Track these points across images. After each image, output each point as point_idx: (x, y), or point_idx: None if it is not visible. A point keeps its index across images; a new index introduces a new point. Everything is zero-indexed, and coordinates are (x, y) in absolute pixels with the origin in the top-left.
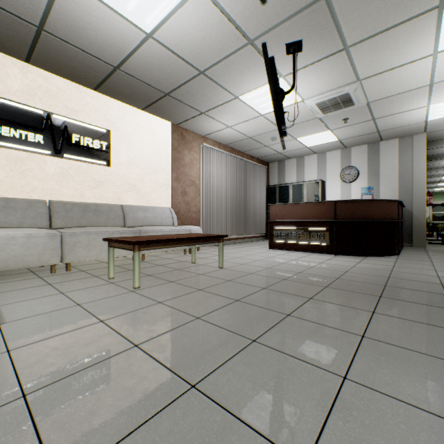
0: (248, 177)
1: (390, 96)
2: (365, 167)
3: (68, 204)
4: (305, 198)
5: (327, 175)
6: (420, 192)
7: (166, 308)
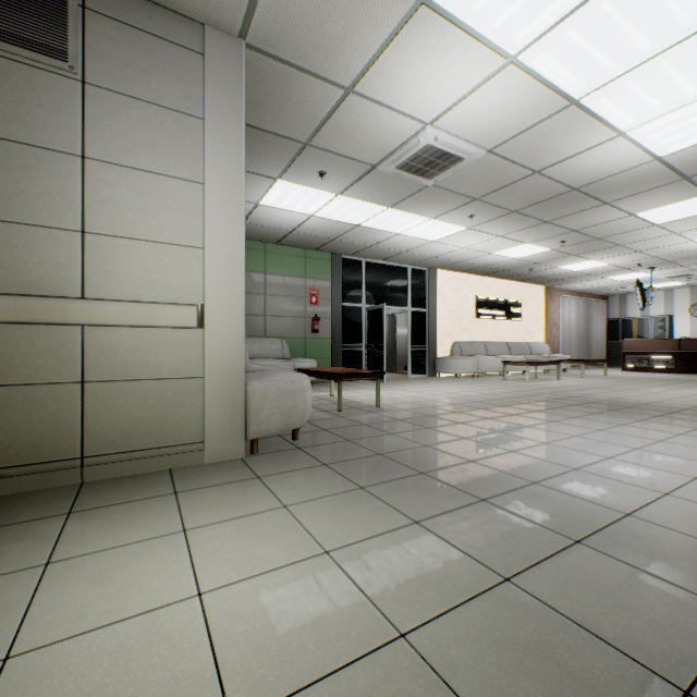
0: (591, 314)
1: None
2: None
3: (511, 343)
4: (650, 331)
5: (674, 309)
6: None
7: (607, 380)
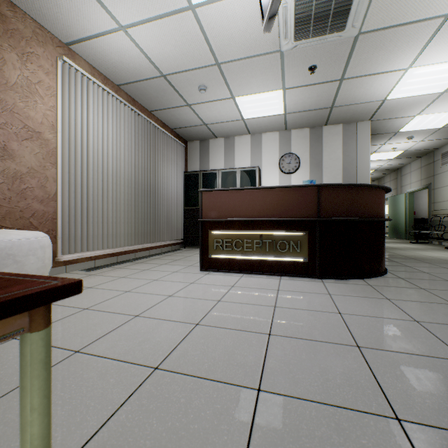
0: (159, 153)
1: (390, 28)
2: (308, 156)
3: None
4: None
5: (263, 162)
6: None
7: None
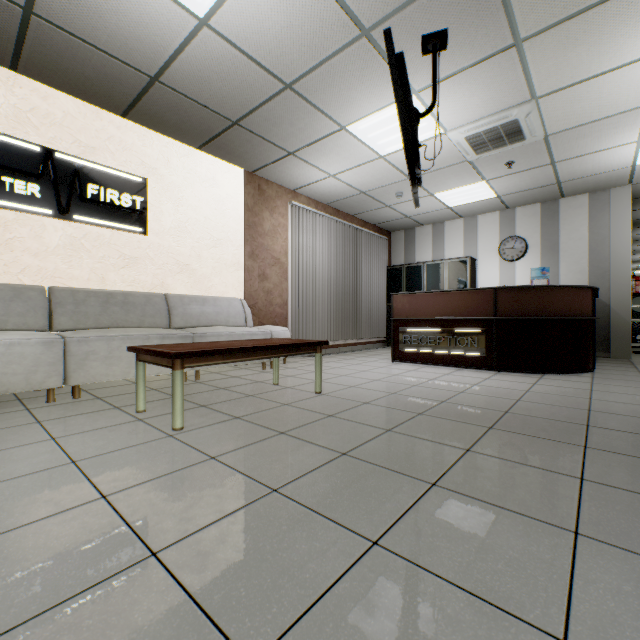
0: (360, 254)
1: (581, 125)
2: (538, 237)
3: (80, 292)
4: (446, 285)
5: (478, 249)
6: (621, 275)
7: (221, 469)
